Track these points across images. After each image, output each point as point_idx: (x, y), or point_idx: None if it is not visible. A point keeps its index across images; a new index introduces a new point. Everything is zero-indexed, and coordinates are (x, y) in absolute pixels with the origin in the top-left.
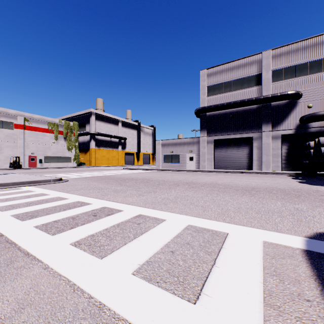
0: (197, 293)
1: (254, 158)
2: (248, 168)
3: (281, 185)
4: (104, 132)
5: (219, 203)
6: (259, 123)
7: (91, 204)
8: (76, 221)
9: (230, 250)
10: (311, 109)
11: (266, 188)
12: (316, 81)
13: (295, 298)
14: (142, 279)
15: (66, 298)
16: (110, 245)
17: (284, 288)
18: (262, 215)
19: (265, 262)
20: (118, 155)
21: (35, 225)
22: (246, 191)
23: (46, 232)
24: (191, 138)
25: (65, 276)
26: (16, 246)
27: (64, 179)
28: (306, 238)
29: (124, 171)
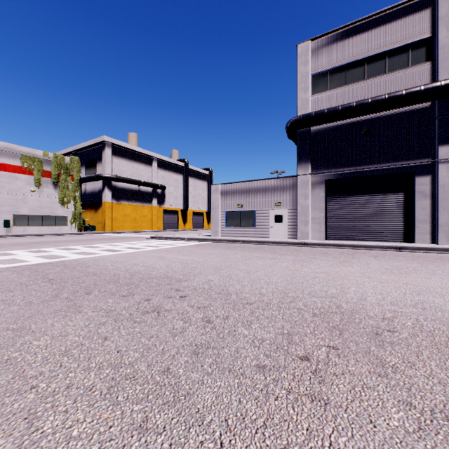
0: None
1: (419, 216)
2: (403, 239)
3: None
4: (128, 176)
5: None
6: (431, 143)
7: None
8: None
9: None
10: None
11: None
12: None
13: None
14: None
15: None
16: None
17: None
18: None
19: None
20: (151, 214)
21: None
22: None
23: None
24: (278, 179)
25: None
26: None
27: None
28: None
29: (145, 243)
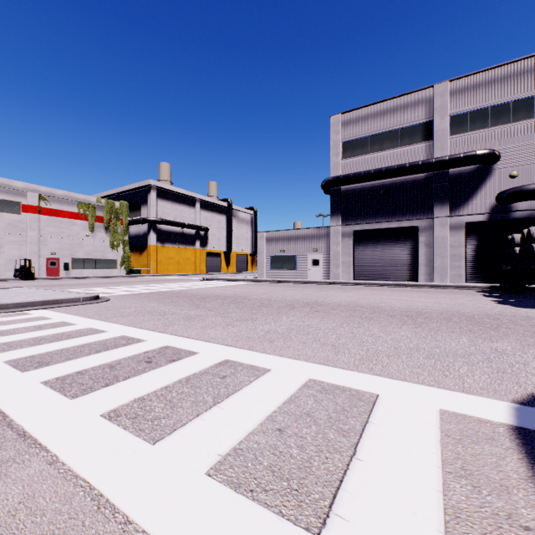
0: (322, 513)
1: (421, 261)
2: (411, 279)
3: (467, 308)
4: (172, 218)
5: (362, 340)
6: (429, 204)
7: (144, 342)
8: (115, 373)
9: (382, 428)
10: (516, 180)
11: (441, 312)
12: (524, 134)
13: (503, 523)
14: (223, 485)
15: (82, 524)
16: (170, 418)
17: (481, 502)
18: (436, 361)
19: (444, 450)
20: (194, 257)
21: (44, 380)
22: (407, 317)
23: (62, 393)
24: (315, 228)
25: (85, 479)
26: (6, 419)
27: (102, 298)
28: (514, 404)
29: (204, 283)
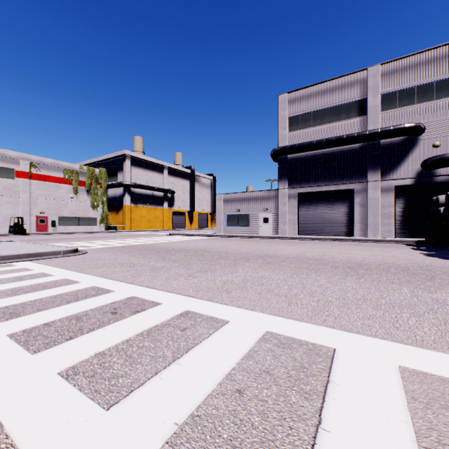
0: None
1: (356, 219)
2: (348, 234)
3: (400, 260)
4: (143, 183)
5: (312, 291)
6: (364, 170)
7: (112, 292)
8: (80, 325)
9: (345, 389)
10: (438, 149)
11: (379, 264)
12: (446, 109)
13: None
14: None
15: None
16: (128, 376)
17: None
18: (384, 312)
19: (414, 418)
20: (163, 215)
21: (11, 332)
22: (350, 269)
23: (25, 347)
24: (265, 191)
25: None
26: None
27: (81, 251)
28: None
29: (170, 238)
